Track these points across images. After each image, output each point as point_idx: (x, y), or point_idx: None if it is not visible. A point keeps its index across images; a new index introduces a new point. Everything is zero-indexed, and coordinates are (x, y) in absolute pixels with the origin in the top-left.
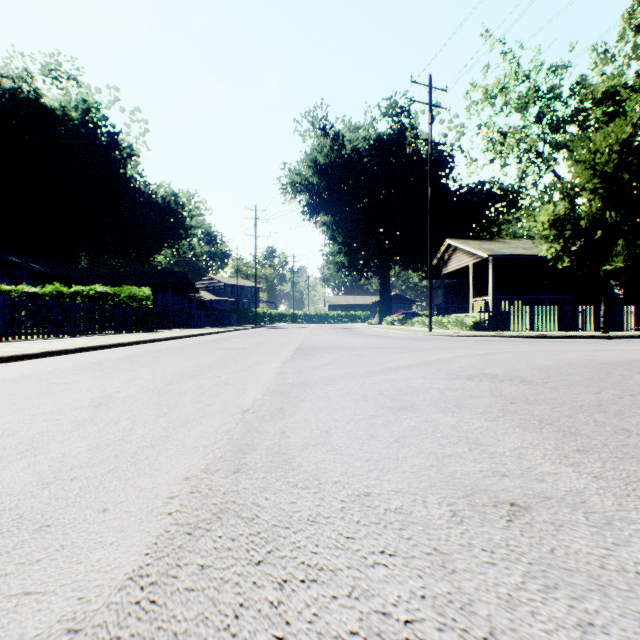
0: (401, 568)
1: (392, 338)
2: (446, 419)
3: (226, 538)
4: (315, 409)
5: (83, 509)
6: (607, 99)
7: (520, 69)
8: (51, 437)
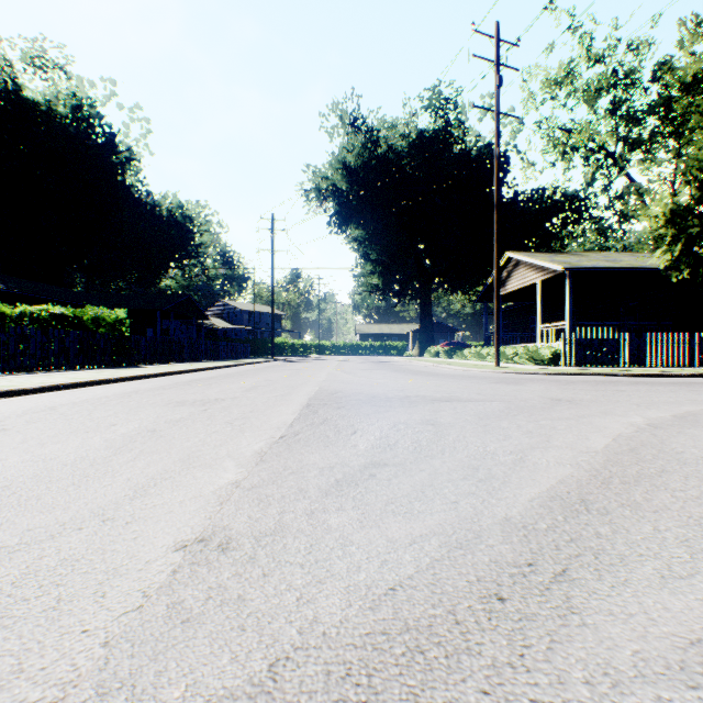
0: None
1: (455, 378)
2: None
3: None
4: None
5: None
6: (697, 84)
7: (592, 49)
8: None
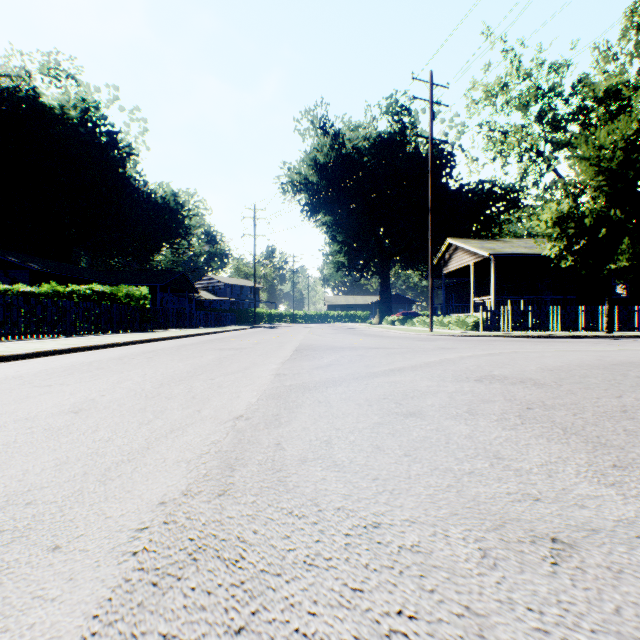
0: (426, 639)
1: (393, 338)
2: (459, 427)
3: (200, 591)
4: (314, 415)
5: (29, 547)
6: (609, 97)
7: (521, 67)
8: (16, 449)
